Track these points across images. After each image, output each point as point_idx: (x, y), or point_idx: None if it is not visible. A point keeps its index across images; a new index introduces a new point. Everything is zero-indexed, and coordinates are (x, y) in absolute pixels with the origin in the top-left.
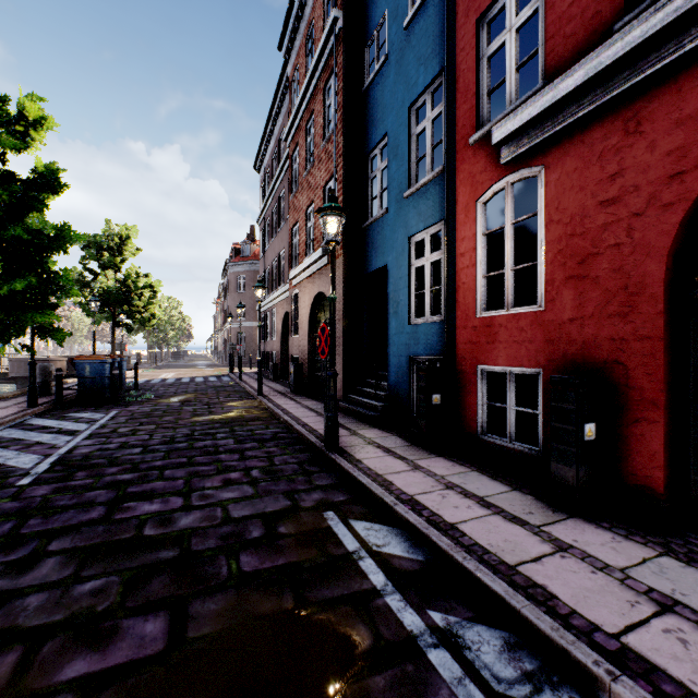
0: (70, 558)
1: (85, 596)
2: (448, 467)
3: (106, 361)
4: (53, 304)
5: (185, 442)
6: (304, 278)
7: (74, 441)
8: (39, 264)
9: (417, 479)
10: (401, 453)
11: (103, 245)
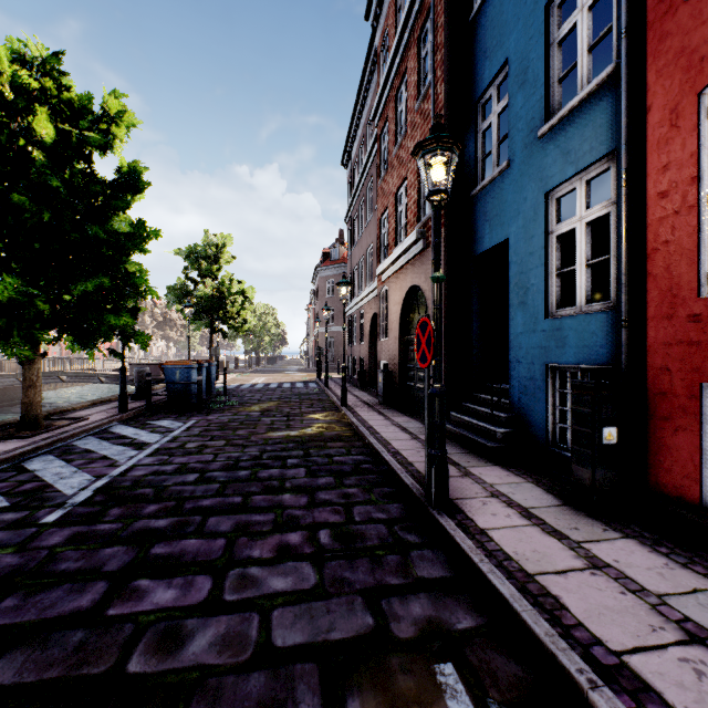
0: None
1: None
2: (660, 570)
3: (191, 366)
4: (136, 308)
5: (249, 468)
6: (394, 271)
7: (137, 457)
8: (116, 264)
9: (608, 598)
10: (553, 521)
11: (202, 255)
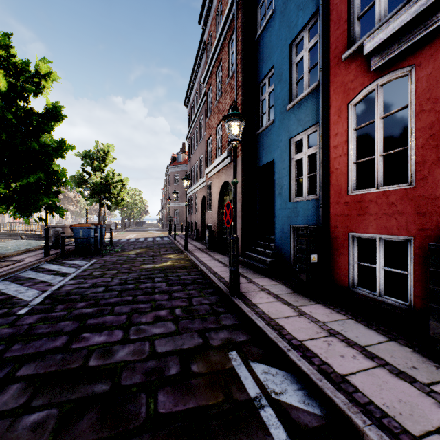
0: (28, 386)
1: (26, 430)
2: (327, 314)
3: (91, 227)
4: (57, 192)
5: (134, 284)
6: (215, 173)
7: (64, 280)
8: (46, 165)
9: (303, 324)
10: (287, 299)
11: (94, 157)
